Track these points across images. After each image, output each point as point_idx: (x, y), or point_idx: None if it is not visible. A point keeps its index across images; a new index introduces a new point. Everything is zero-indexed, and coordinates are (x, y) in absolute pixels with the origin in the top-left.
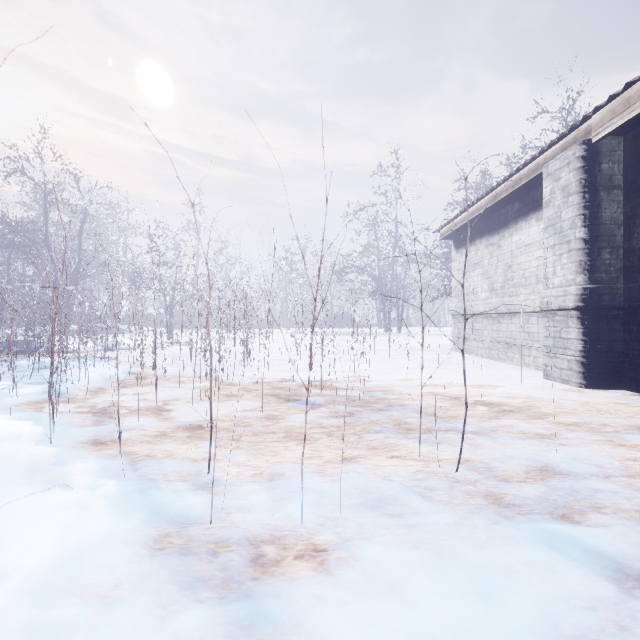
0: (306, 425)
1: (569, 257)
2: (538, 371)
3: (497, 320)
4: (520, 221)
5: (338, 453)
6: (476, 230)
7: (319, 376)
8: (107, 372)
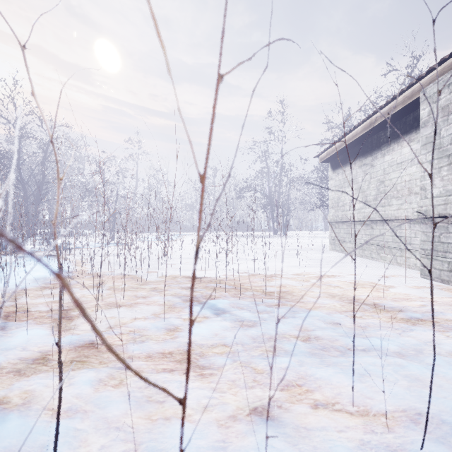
0: (208, 342)
1: (450, 169)
2: (410, 269)
3: (370, 226)
4: (392, 143)
5: (245, 397)
6: (351, 154)
7: (224, 275)
8: (41, 271)
